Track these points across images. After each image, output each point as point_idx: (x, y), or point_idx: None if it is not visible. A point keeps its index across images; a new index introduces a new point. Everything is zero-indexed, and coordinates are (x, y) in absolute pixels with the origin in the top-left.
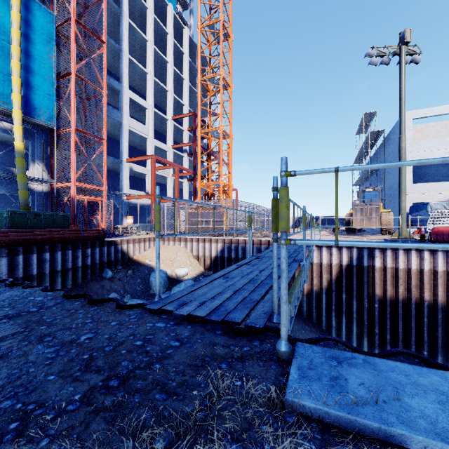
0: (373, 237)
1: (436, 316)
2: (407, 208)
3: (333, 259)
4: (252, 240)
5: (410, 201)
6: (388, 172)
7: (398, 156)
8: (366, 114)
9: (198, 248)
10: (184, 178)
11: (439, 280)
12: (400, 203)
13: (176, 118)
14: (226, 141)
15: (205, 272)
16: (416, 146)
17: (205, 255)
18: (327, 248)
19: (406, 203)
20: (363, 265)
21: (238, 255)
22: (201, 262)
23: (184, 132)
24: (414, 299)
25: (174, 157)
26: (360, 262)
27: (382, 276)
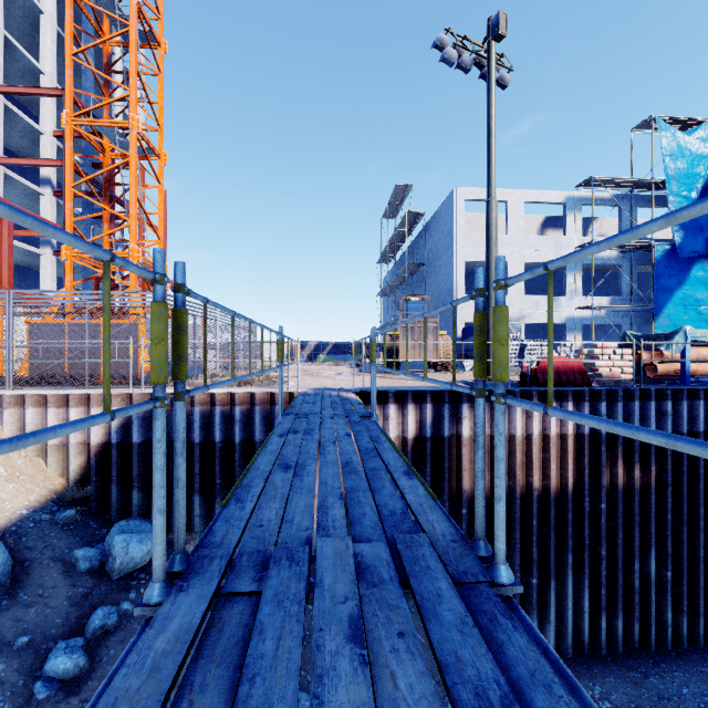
0: (431, 376)
1: (548, 514)
2: (459, 330)
3: (391, 429)
4: (210, 394)
5: (462, 321)
6: (429, 276)
7: (445, 253)
8: (399, 187)
9: (46, 422)
10: (44, 246)
11: (552, 451)
12: (490, 317)
13: (12, 90)
14: (150, 162)
15: (65, 493)
16: (469, 240)
17: (70, 443)
18: (380, 406)
19: (458, 323)
20: (443, 435)
21: (171, 435)
22: (56, 462)
23: (44, 138)
24: (519, 490)
25: (11, 191)
26: (438, 429)
27: (471, 454)
